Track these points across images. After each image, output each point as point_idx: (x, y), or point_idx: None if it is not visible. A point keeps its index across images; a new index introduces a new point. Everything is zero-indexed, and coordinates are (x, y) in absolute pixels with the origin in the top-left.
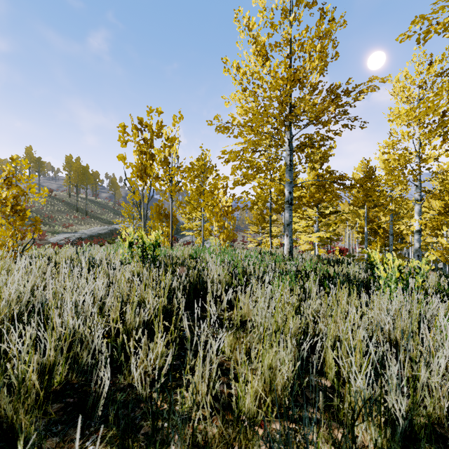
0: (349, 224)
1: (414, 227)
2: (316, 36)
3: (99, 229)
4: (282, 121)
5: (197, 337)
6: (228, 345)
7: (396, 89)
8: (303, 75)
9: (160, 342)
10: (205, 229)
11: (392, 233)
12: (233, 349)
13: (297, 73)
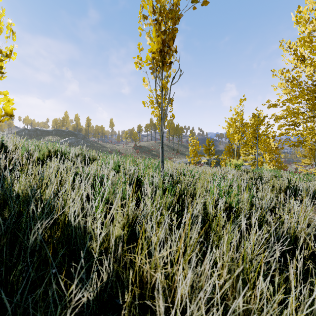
0: None
1: None
2: None
3: (185, 160)
4: (314, 97)
5: None
6: None
7: None
8: None
9: None
10: (258, 160)
11: None
12: None
13: None
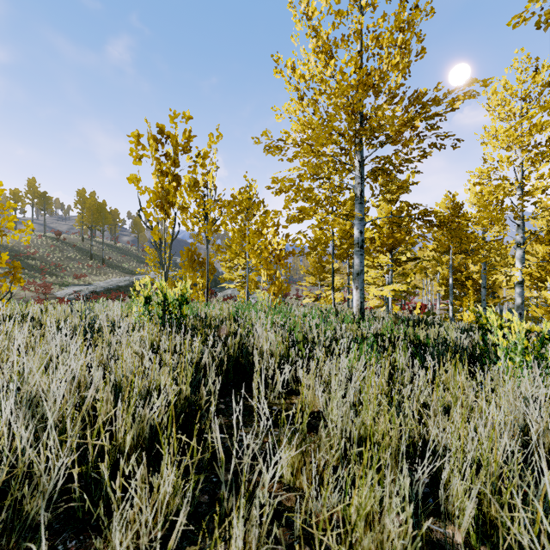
0: (427, 274)
1: (516, 278)
2: (396, 26)
3: (118, 280)
4: (352, 138)
5: (238, 444)
6: (288, 464)
7: (493, 103)
8: (380, 76)
9: (166, 485)
10: (250, 280)
11: (485, 286)
12: (297, 470)
13: (372, 74)
